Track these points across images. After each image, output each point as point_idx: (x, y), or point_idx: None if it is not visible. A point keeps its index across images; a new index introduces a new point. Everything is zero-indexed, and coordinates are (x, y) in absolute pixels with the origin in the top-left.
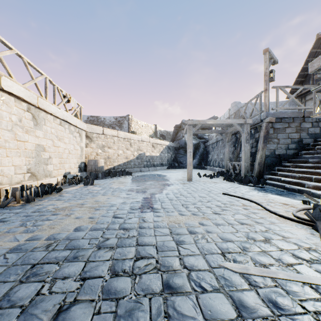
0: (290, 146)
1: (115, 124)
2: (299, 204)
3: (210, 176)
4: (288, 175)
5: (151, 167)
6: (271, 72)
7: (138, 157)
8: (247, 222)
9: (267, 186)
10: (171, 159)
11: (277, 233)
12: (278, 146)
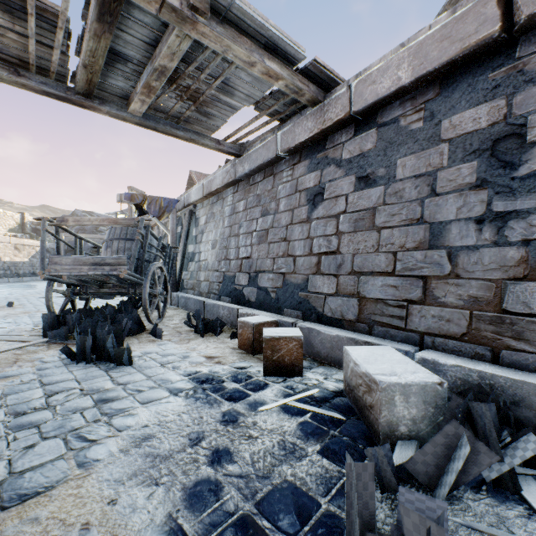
0: None
1: None
2: None
3: None
4: None
5: (14, 278)
6: None
7: None
8: None
9: None
10: None
11: None
12: None
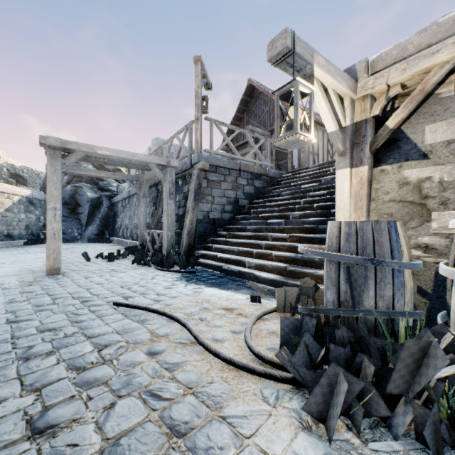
0: (226, 208)
1: None
2: (247, 305)
3: (109, 257)
4: (226, 249)
5: None
6: (204, 100)
7: None
8: (143, 449)
9: (200, 268)
10: (37, 224)
11: None
12: (212, 207)
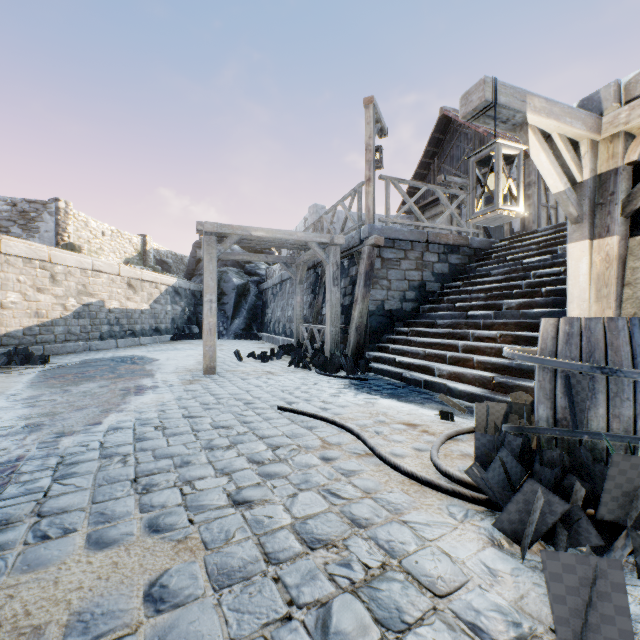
0: (408, 295)
1: (8, 218)
2: (435, 422)
3: (262, 357)
4: (407, 351)
5: (125, 339)
6: (377, 151)
7: (80, 313)
8: (329, 530)
9: (372, 375)
10: (182, 317)
11: (414, 573)
12: (389, 294)
